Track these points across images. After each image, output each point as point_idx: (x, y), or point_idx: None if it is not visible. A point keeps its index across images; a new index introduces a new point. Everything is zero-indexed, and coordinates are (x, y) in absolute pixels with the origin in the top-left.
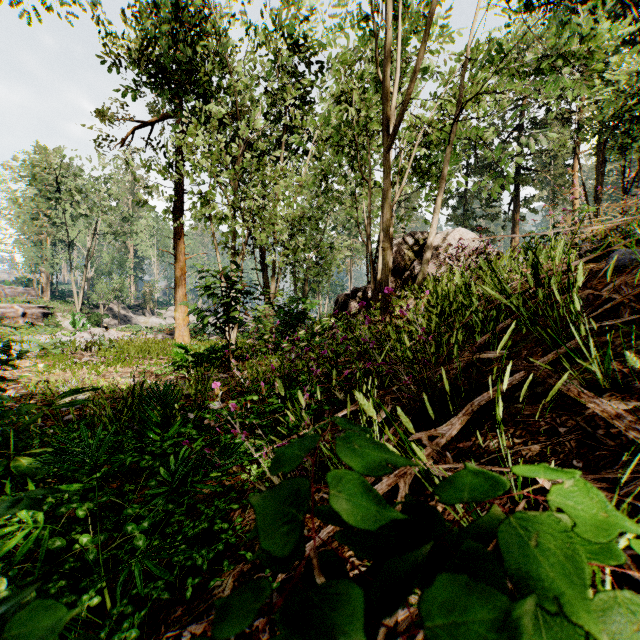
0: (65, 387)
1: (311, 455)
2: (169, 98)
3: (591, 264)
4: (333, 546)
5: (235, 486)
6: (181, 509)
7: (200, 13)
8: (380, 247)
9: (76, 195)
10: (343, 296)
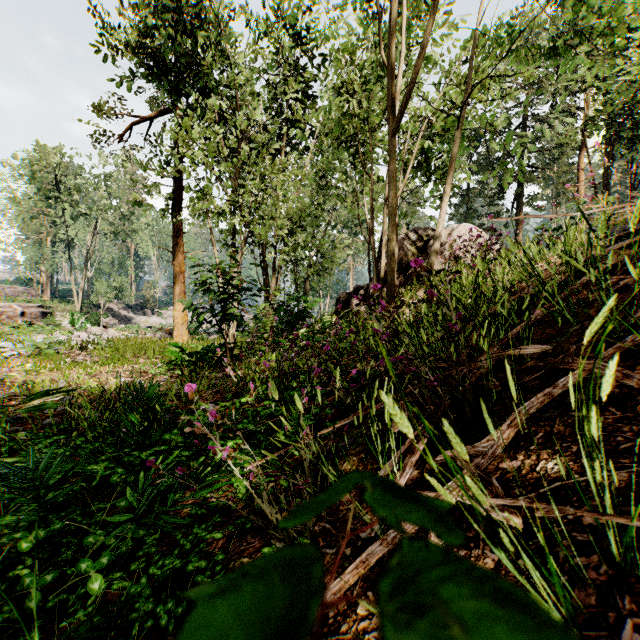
0: (52, 387)
1: (311, 473)
2: (167, 93)
3: (628, 250)
4: (340, 607)
5: (222, 505)
6: (153, 537)
7: (198, 4)
8: (383, 243)
9: (75, 193)
10: (345, 294)
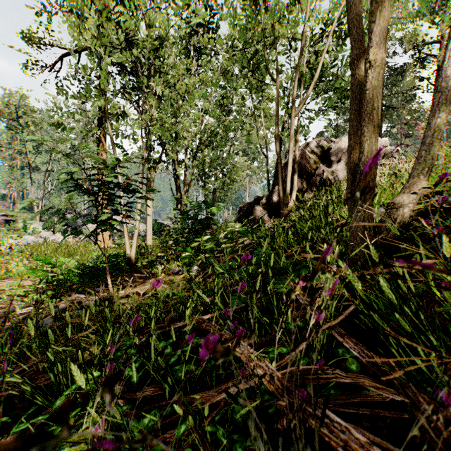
0: None
1: None
2: None
3: None
4: None
5: None
6: None
7: None
8: (290, 146)
9: (32, 127)
10: (246, 204)
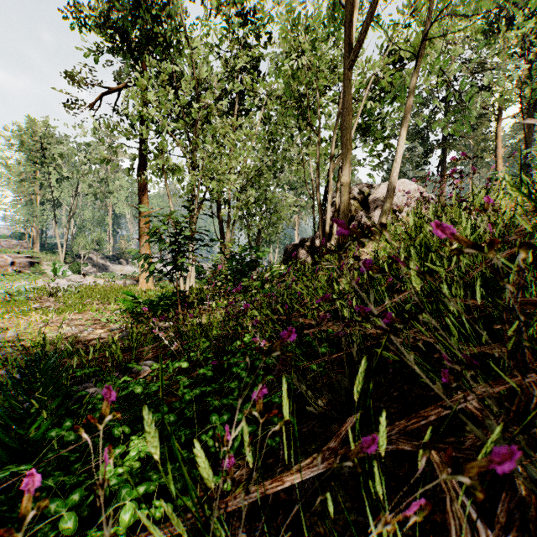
0: None
1: None
2: (133, 66)
3: None
4: None
5: None
6: None
7: None
8: (328, 196)
9: (59, 159)
10: (291, 246)
